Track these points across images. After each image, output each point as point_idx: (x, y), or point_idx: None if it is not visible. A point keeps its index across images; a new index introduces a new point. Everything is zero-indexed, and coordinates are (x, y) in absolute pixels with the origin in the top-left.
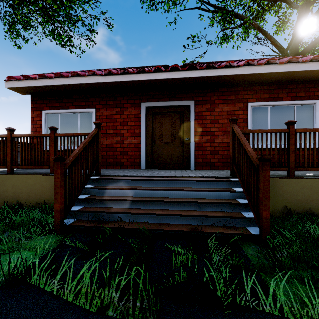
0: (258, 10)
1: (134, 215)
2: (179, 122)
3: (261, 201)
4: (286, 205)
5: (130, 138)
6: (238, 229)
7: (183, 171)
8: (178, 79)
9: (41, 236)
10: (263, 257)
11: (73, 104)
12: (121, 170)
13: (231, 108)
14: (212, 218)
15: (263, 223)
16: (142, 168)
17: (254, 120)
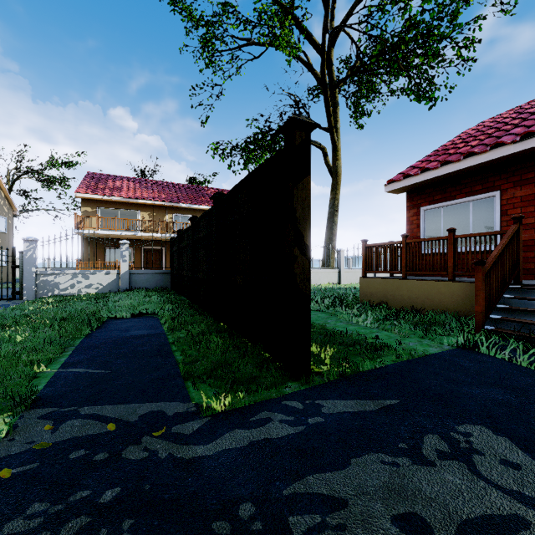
0: None
1: None
2: None
3: None
4: None
5: None
6: None
7: None
8: None
9: (462, 333)
10: None
11: (461, 192)
12: None
13: None
14: None
15: None
16: None
17: None
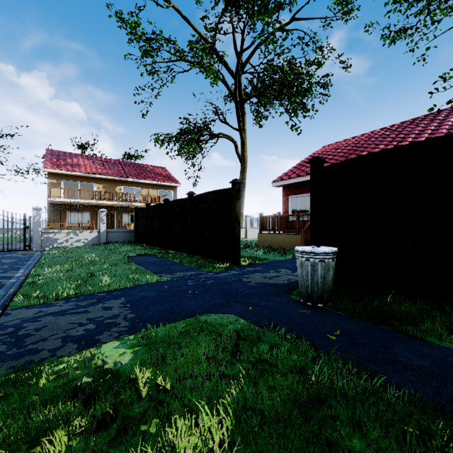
0: None
1: None
2: None
3: None
4: None
5: None
6: None
7: None
8: None
9: None
10: None
11: (306, 190)
12: None
13: None
14: None
15: None
16: None
17: None
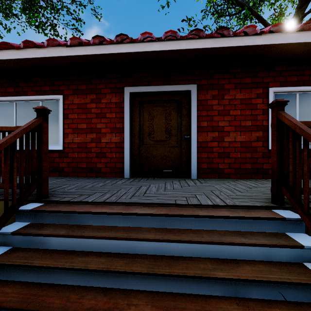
0: None
1: None
2: (176, 114)
3: None
4: None
5: (109, 135)
6: None
7: (182, 182)
8: (176, 51)
9: None
10: None
11: (32, 89)
12: (94, 181)
13: (245, 95)
14: None
15: None
16: (126, 175)
17: None
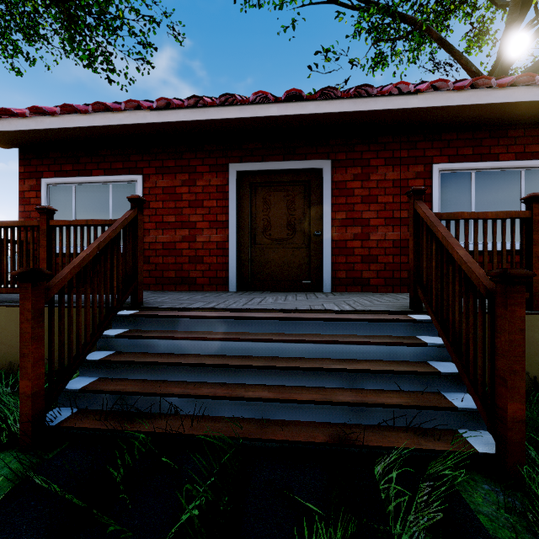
0: (437, 11)
1: (206, 401)
2: (302, 201)
3: (502, 378)
4: (527, 370)
5: (208, 231)
6: (442, 437)
7: (309, 295)
8: (301, 116)
9: None
10: (523, 528)
11: (99, 166)
12: (190, 294)
13: (400, 174)
14: (380, 408)
15: (508, 431)
16: (232, 288)
17: (446, 198)
